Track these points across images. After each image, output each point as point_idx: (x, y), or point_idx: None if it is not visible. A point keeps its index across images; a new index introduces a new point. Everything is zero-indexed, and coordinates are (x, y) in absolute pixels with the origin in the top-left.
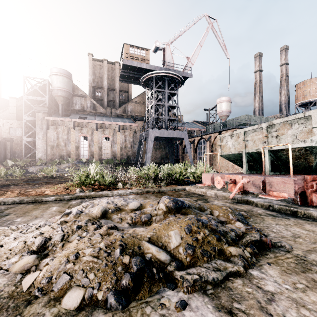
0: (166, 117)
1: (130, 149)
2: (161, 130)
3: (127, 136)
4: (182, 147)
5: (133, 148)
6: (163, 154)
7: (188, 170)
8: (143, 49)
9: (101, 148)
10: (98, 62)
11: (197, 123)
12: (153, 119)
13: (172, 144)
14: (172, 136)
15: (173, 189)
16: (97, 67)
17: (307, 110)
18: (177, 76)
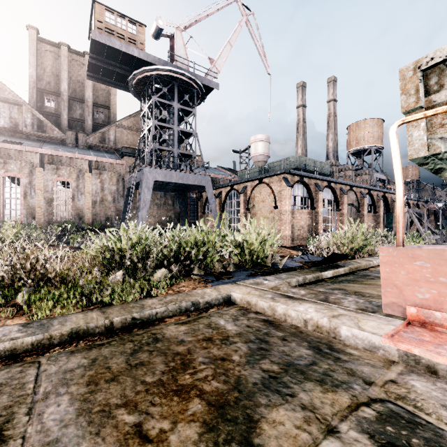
0: (175, 150)
1: (111, 205)
2: (166, 170)
3: (106, 181)
4: (202, 203)
5: (118, 203)
6: (170, 215)
7: (229, 236)
8: (133, 23)
9: (52, 201)
10: (50, 46)
11: (223, 169)
12: (152, 150)
13: (186, 197)
14: (186, 182)
15: (191, 306)
16: (47, 54)
17: (361, 159)
18: (194, 81)
